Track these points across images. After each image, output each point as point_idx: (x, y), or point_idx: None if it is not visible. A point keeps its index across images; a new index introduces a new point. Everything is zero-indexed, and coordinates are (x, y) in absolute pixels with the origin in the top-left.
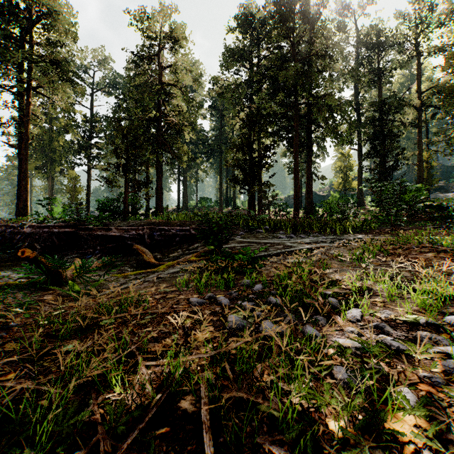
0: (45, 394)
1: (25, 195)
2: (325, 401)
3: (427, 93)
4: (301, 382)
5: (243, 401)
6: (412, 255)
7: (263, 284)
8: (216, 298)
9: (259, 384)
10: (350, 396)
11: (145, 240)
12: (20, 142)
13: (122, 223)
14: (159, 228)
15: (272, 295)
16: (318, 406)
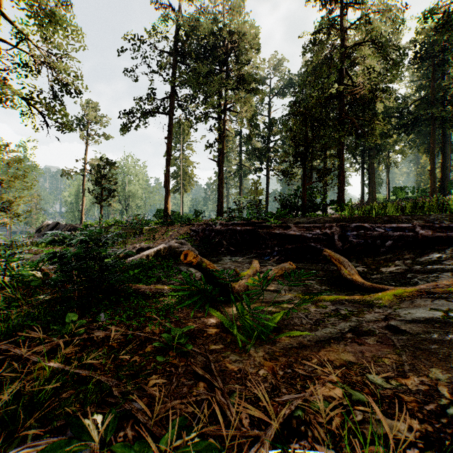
0: None
1: (221, 199)
2: None
3: None
4: None
5: None
6: None
7: None
8: None
9: None
10: None
11: (333, 243)
12: (218, 156)
13: (301, 220)
14: (354, 226)
15: None
16: None
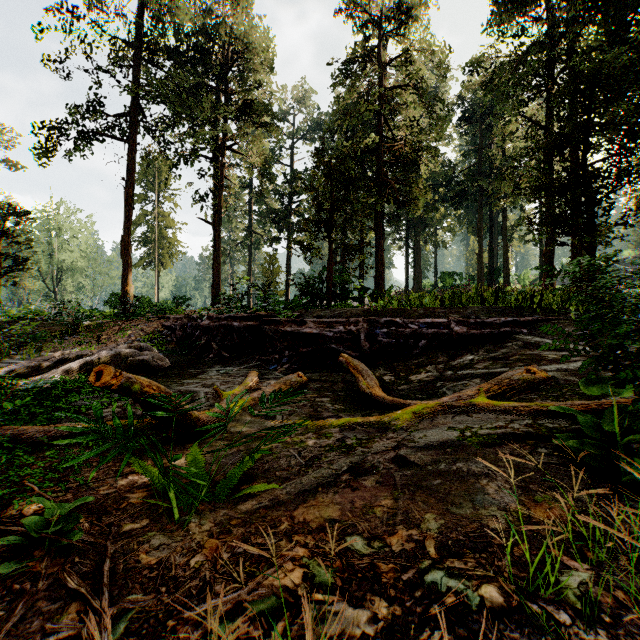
0: None
1: (217, 280)
2: None
3: None
4: None
5: None
6: None
7: None
8: None
9: None
10: None
11: (359, 343)
12: (214, 216)
13: (323, 313)
14: (385, 321)
15: None
16: None
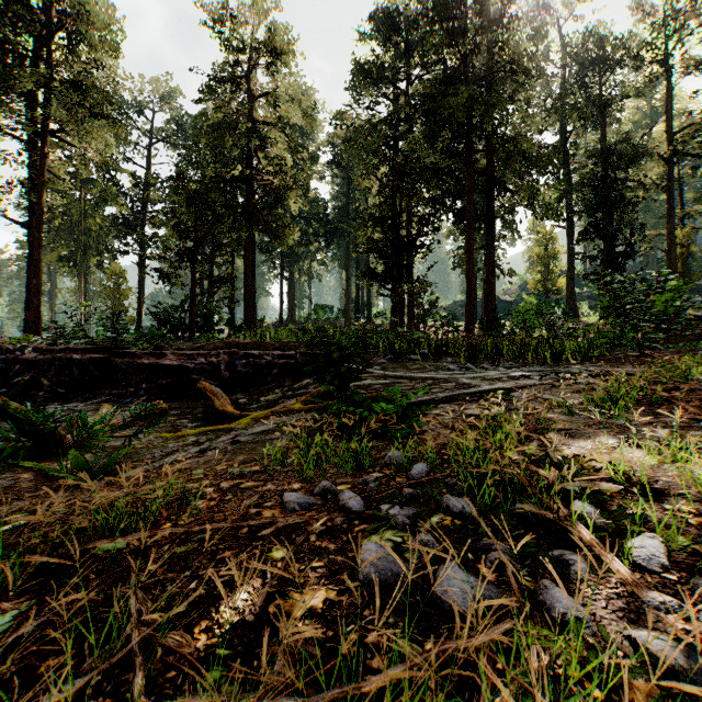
0: None
1: (37, 300)
2: None
3: (682, 133)
4: None
5: None
6: None
7: (429, 462)
8: (336, 492)
9: None
10: None
11: (220, 373)
12: (30, 216)
13: (185, 345)
14: (244, 353)
15: (450, 490)
16: None
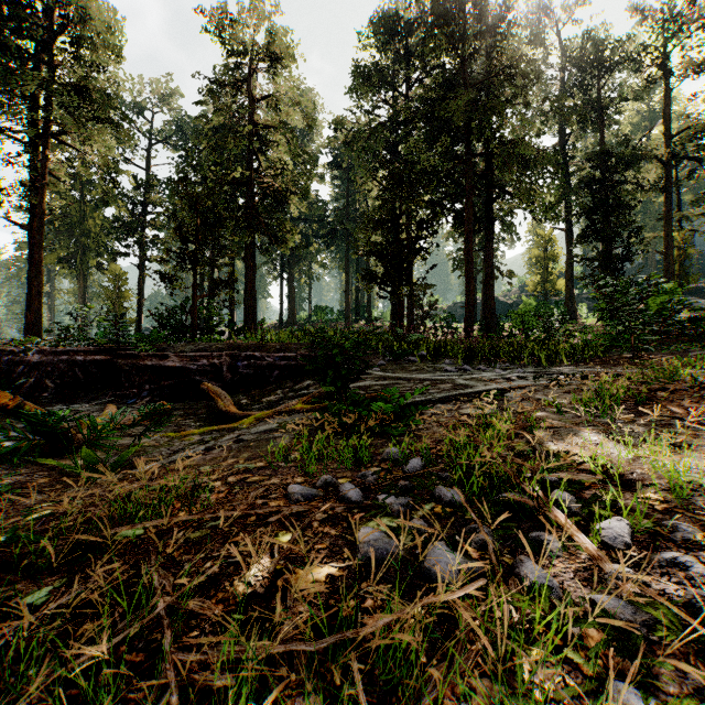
0: None
1: (38, 302)
2: None
3: (679, 137)
4: None
5: None
6: (692, 404)
7: (424, 457)
8: (336, 485)
9: None
10: None
11: (222, 375)
12: (31, 218)
13: (187, 347)
14: (246, 355)
15: (442, 482)
16: None
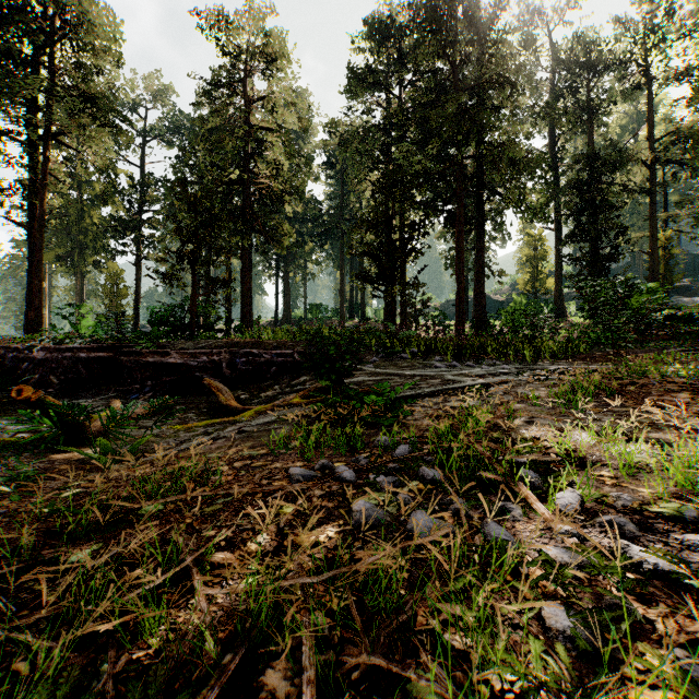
0: (27, 647)
1: (39, 300)
2: (536, 678)
3: (664, 140)
4: (485, 636)
5: (380, 671)
6: (654, 397)
7: (411, 444)
8: (332, 468)
9: (408, 636)
10: (579, 666)
11: (222, 371)
12: (31, 218)
13: (187, 344)
14: (244, 352)
15: (426, 464)
16: (523, 690)
